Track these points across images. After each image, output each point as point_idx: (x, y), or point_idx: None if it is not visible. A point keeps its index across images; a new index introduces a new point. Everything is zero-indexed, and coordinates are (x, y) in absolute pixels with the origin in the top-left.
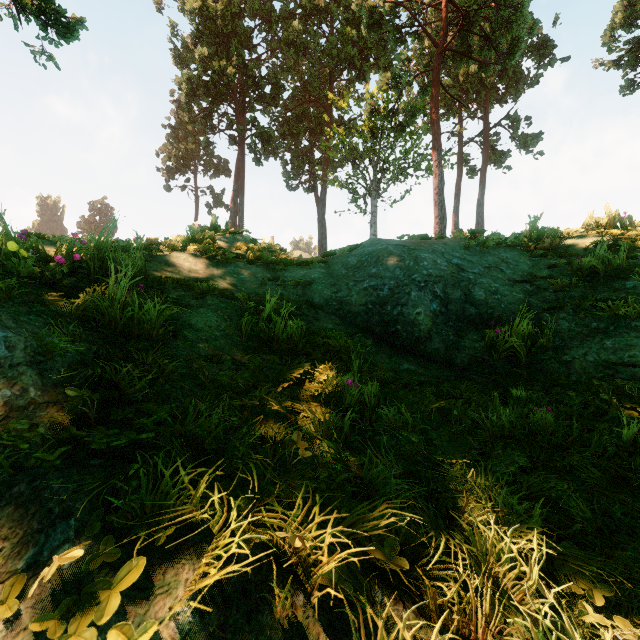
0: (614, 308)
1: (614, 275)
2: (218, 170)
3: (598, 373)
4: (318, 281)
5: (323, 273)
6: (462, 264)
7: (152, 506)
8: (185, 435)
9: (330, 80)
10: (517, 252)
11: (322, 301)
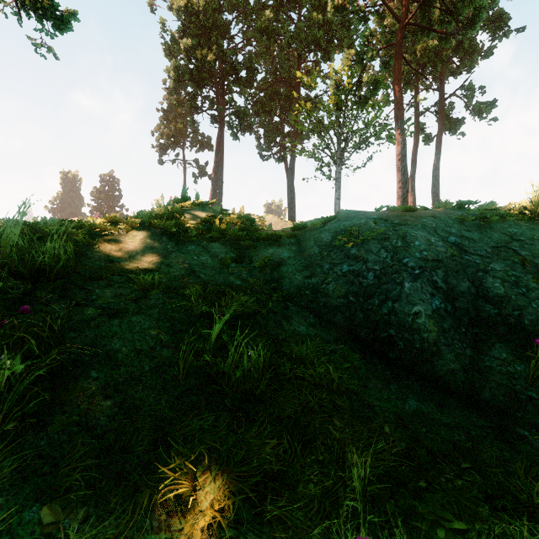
0: None
1: None
2: (202, 145)
3: None
4: (288, 262)
5: (293, 251)
6: (462, 243)
7: None
8: None
9: (298, 62)
10: (525, 226)
11: (293, 289)
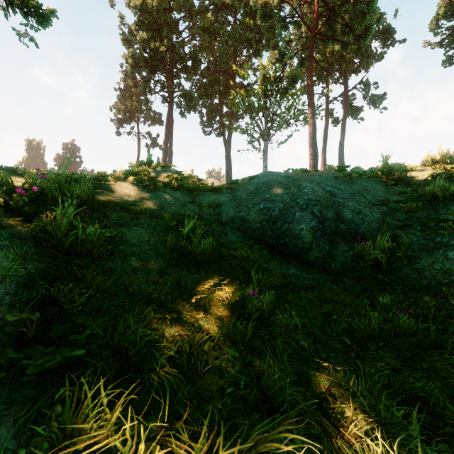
0: (453, 227)
1: (451, 200)
2: (154, 120)
3: (444, 279)
4: (225, 203)
5: (229, 197)
6: (333, 191)
7: (72, 429)
8: (112, 345)
9: (234, 56)
10: (374, 182)
11: (228, 219)
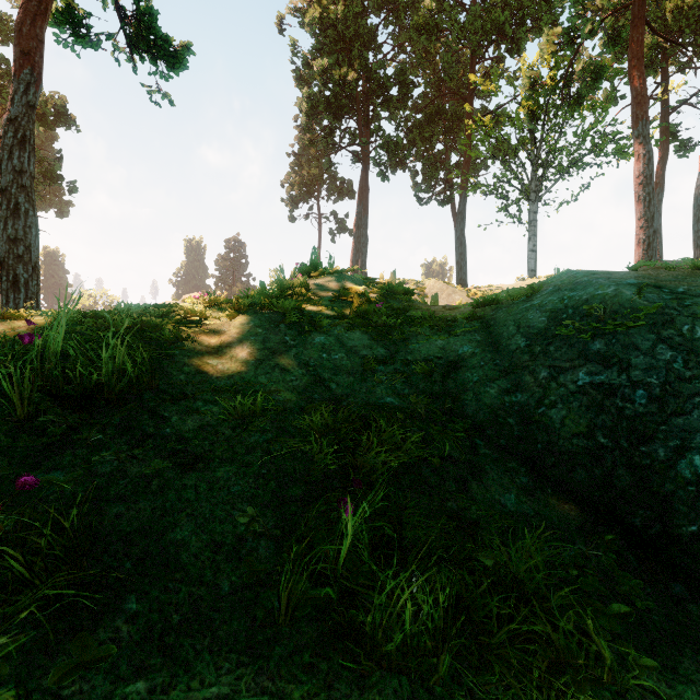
0: None
1: None
2: (341, 193)
3: None
4: (471, 362)
5: (479, 343)
6: None
7: None
8: None
9: (471, 63)
10: None
11: (483, 413)
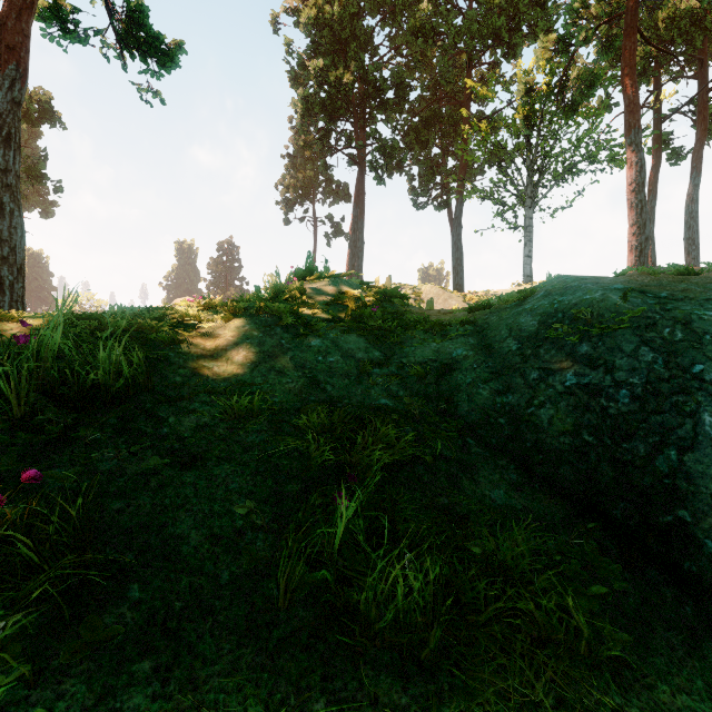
0: None
1: None
2: (337, 196)
3: None
4: (464, 365)
5: (472, 346)
6: None
7: None
8: None
9: (468, 67)
10: None
11: (475, 414)
